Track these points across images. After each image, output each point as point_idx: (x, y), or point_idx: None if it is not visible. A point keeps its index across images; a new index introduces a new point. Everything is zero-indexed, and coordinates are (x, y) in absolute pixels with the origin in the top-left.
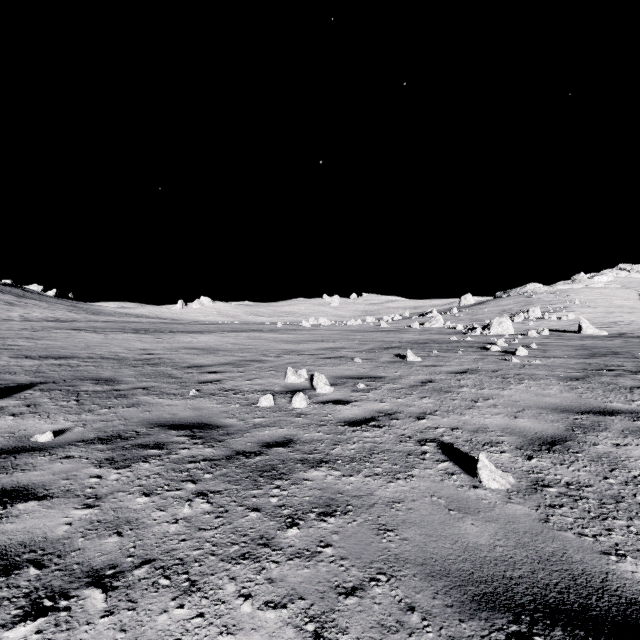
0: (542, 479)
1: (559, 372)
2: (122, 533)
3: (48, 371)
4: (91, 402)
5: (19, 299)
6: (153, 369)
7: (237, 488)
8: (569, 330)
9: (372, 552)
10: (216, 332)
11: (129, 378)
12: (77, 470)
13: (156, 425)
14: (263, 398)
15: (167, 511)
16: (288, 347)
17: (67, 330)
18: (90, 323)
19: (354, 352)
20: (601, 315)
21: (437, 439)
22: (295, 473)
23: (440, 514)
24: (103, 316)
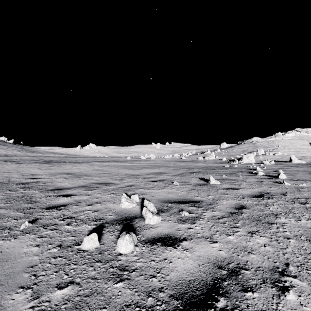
0: None
1: None
2: None
3: None
4: None
5: None
6: (23, 192)
7: None
8: (283, 161)
9: None
10: (91, 162)
11: None
12: None
13: None
14: (86, 239)
15: None
16: (130, 172)
17: (0, 161)
18: (22, 157)
19: (172, 176)
20: (294, 153)
21: None
22: None
23: None
24: (35, 153)
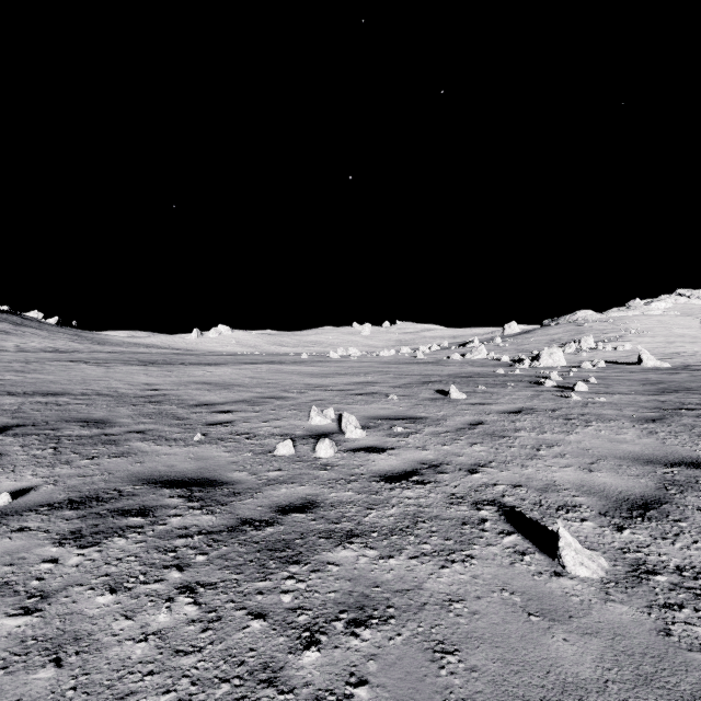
0: (643, 561)
1: (630, 412)
2: (62, 661)
3: (30, 411)
4: (71, 450)
5: (16, 327)
6: (155, 408)
7: (238, 578)
8: (627, 362)
9: (427, 695)
10: (233, 364)
11: (125, 419)
12: (28, 550)
13: (146, 481)
14: (281, 445)
15: (135, 619)
16: (313, 381)
17: (65, 362)
18: (93, 354)
19: (389, 387)
20: (661, 345)
21: (497, 501)
22: (317, 553)
23: (517, 622)
24: (109, 346)
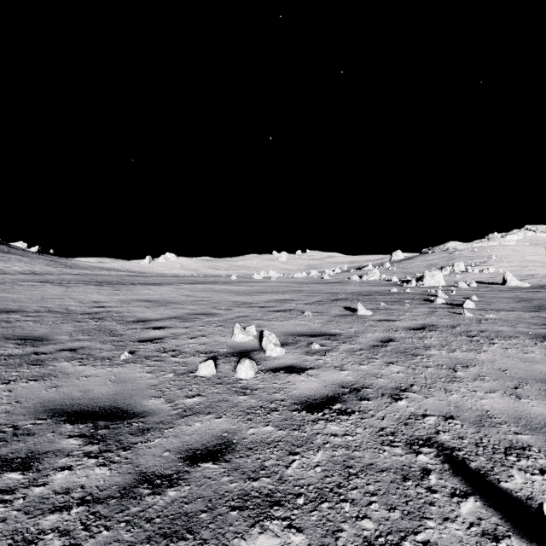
0: None
1: (523, 328)
2: None
3: None
4: None
5: (3, 254)
6: (96, 324)
7: None
8: (493, 282)
9: None
10: (174, 284)
11: (63, 336)
12: None
13: (52, 413)
14: (202, 365)
15: None
16: (239, 299)
17: (34, 282)
18: (61, 276)
19: (303, 304)
20: (517, 269)
21: (433, 439)
22: (226, 542)
23: None
24: (77, 269)
